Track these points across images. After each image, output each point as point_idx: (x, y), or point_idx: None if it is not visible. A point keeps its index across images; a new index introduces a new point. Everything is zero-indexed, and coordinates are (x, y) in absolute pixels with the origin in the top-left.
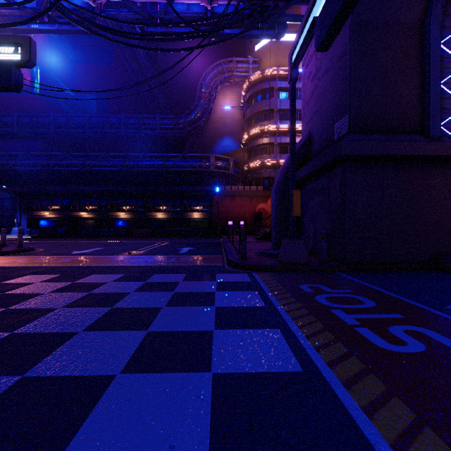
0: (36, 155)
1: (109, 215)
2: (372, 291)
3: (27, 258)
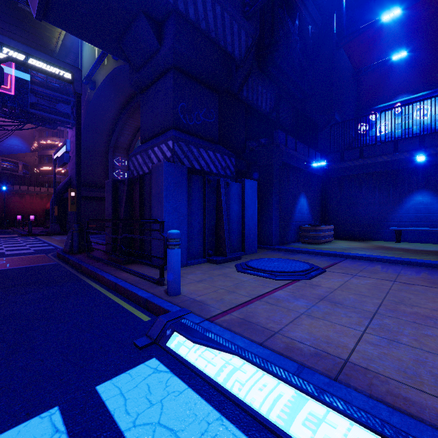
0: None
1: None
2: None
3: None
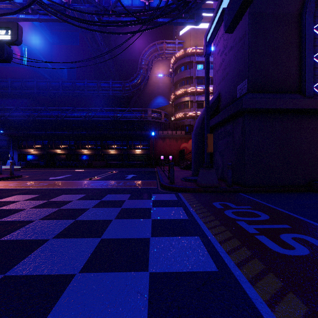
0: (24, 109)
1: (76, 151)
2: (266, 207)
3: (16, 183)
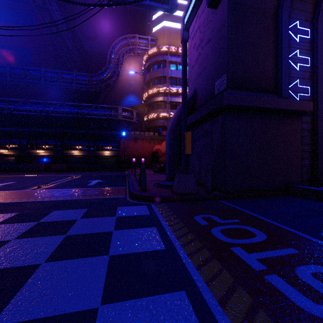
0: None
1: (29, 152)
2: (255, 219)
3: None
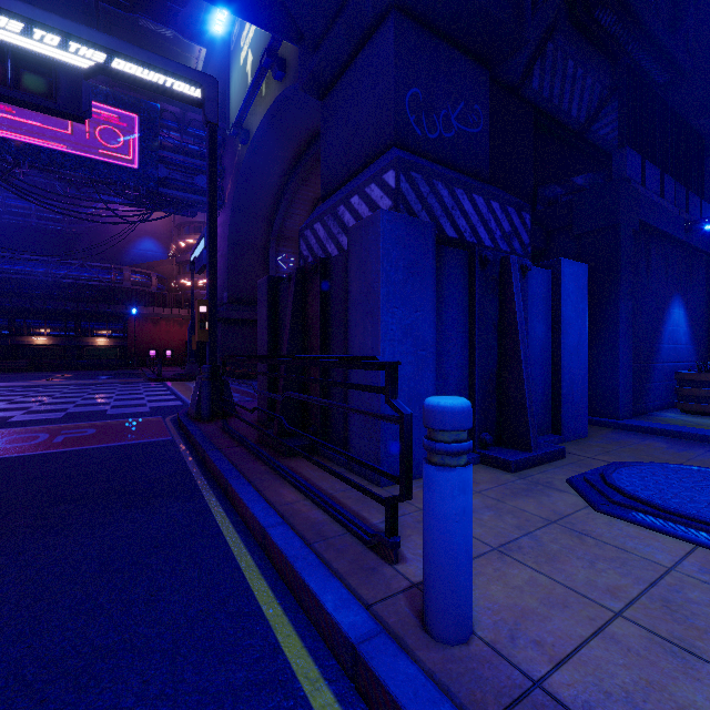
0: None
1: None
2: None
3: None
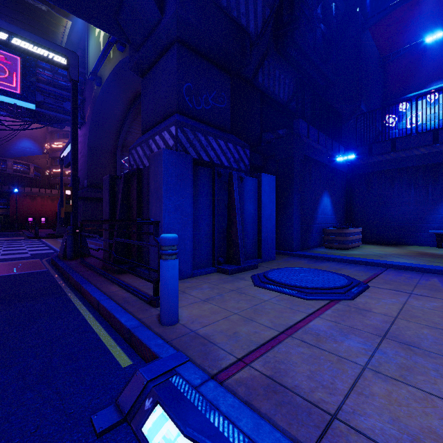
0: None
1: None
2: None
3: None
